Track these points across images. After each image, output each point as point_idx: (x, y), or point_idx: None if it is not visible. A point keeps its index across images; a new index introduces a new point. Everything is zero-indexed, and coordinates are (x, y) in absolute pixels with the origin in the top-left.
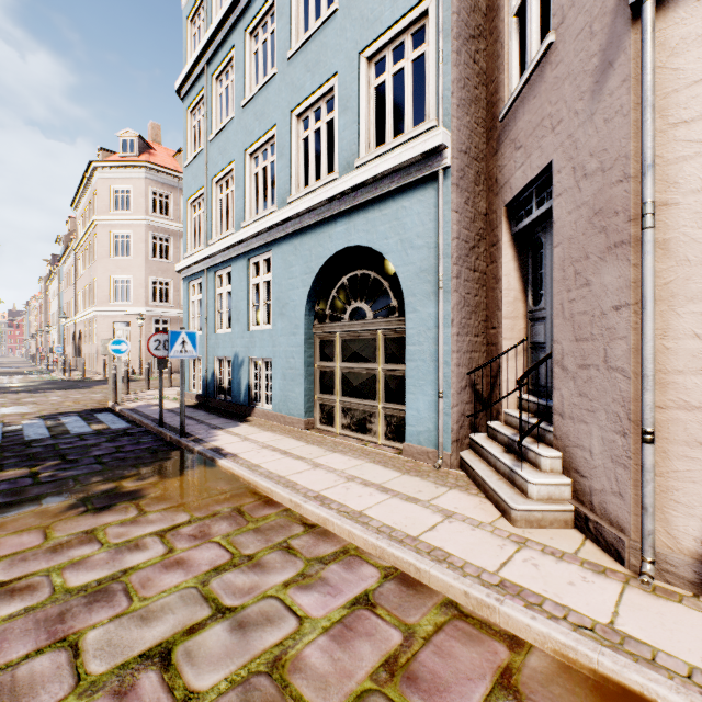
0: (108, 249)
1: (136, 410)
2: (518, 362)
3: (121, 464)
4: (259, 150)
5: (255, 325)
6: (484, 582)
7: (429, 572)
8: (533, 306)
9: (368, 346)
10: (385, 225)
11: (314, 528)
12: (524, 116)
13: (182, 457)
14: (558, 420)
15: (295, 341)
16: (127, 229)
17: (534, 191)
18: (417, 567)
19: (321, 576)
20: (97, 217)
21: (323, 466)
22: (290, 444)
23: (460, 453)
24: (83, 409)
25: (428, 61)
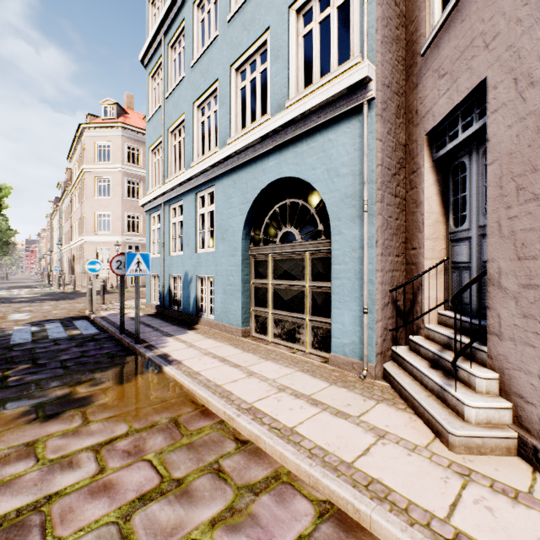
0: (93, 191)
1: (106, 318)
2: (438, 280)
3: (81, 369)
4: (204, 102)
5: (201, 248)
6: (436, 536)
7: (370, 516)
8: (455, 227)
9: (296, 265)
10: (312, 157)
11: (246, 445)
12: (450, 43)
13: (134, 363)
14: (494, 340)
15: (234, 262)
16: (108, 176)
17: (460, 115)
18: (356, 507)
19: (251, 512)
20: (84, 167)
21: (256, 375)
22: (228, 352)
23: (383, 365)
24: (66, 317)
25: (352, 6)
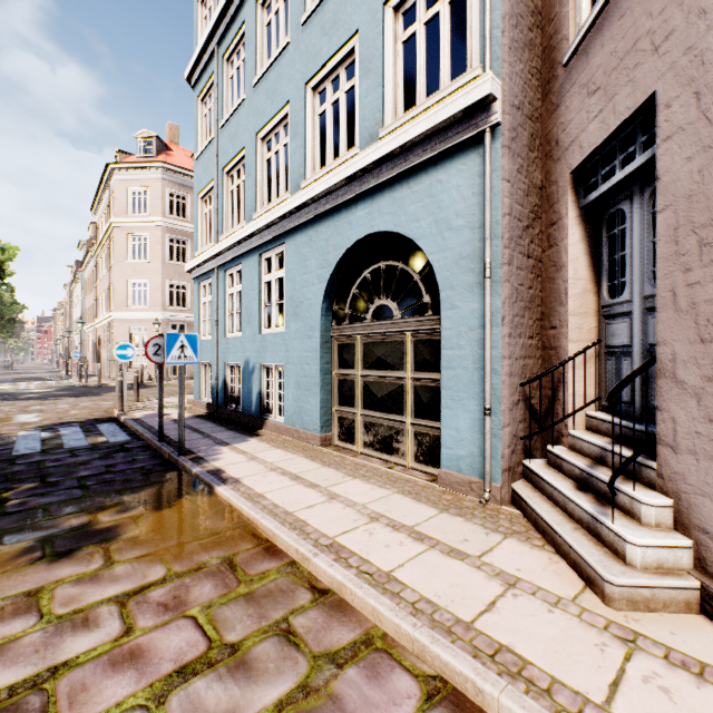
0: (124, 252)
1: (140, 421)
2: (587, 371)
3: (105, 489)
4: (271, 133)
5: (267, 327)
6: None
7: (499, 699)
8: (610, 299)
9: (394, 350)
10: (416, 204)
11: (325, 595)
12: (604, 48)
13: (177, 481)
14: (666, 453)
15: (310, 345)
16: (144, 232)
17: (617, 145)
18: (478, 687)
19: (333, 692)
20: (114, 220)
21: (340, 498)
22: (302, 466)
23: (512, 485)
24: (87, 419)
25: None
